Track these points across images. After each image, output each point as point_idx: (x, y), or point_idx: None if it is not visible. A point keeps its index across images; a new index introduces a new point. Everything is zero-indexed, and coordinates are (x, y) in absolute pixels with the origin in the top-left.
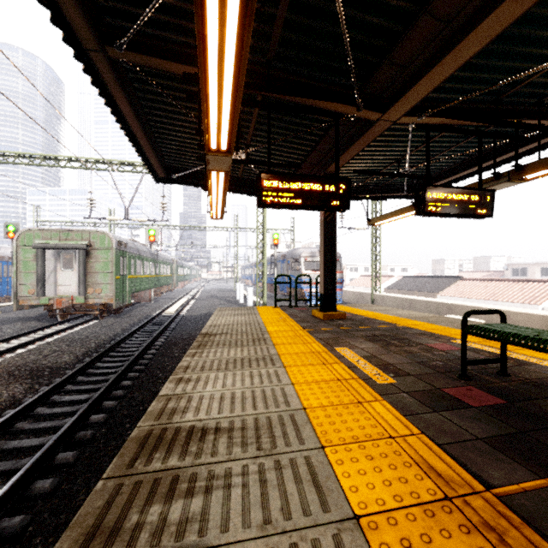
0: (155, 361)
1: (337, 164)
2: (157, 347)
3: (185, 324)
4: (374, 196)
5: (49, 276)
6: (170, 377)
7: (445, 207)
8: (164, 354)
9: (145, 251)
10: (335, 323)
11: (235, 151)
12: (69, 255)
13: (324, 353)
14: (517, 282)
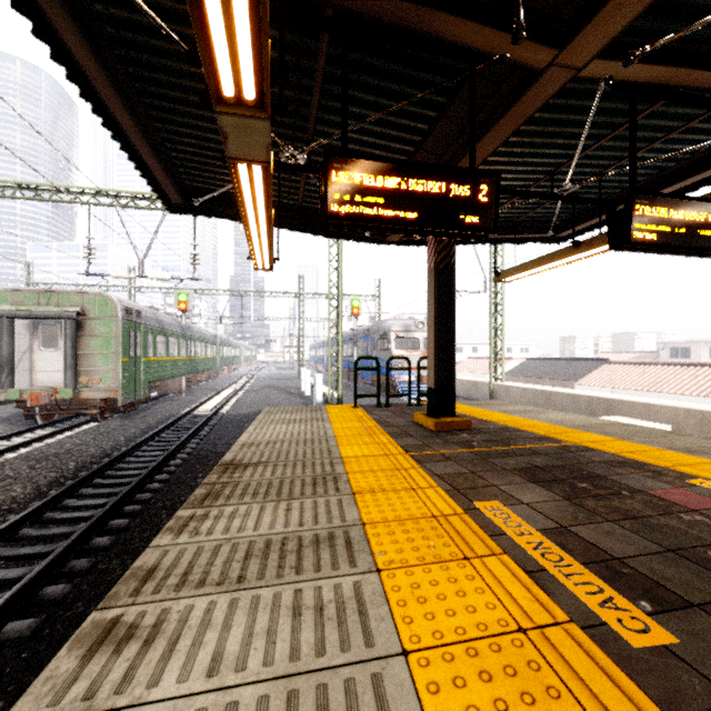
0: (164, 494)
1: (473, 148)
2: (173, 468)
3: (223, 429)
4: (504, 238)
5: (21, 359)
6: (89, 617)
7: (665, 233)
8: (182, 481)
9: (172, 323)
10: (456, 438)
11: (278, 113)
12: (57, 328)
13: (456, 518)
14: (687, 367)
